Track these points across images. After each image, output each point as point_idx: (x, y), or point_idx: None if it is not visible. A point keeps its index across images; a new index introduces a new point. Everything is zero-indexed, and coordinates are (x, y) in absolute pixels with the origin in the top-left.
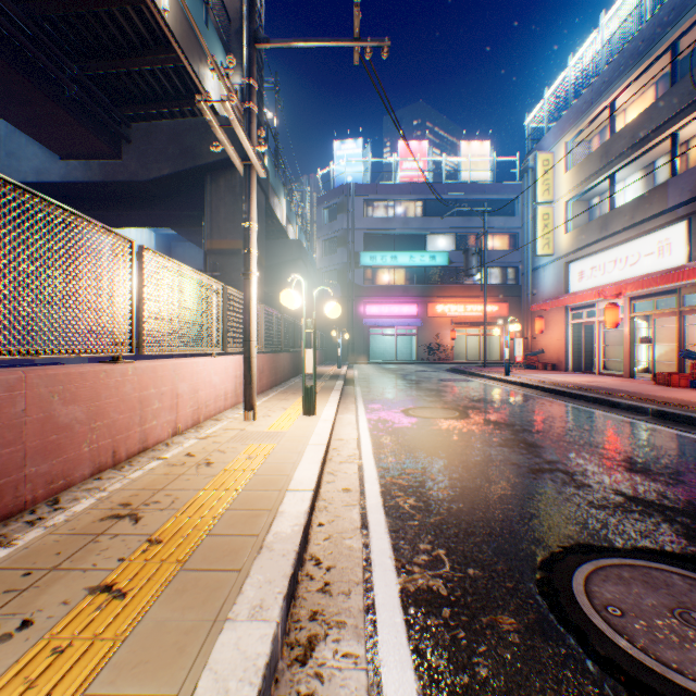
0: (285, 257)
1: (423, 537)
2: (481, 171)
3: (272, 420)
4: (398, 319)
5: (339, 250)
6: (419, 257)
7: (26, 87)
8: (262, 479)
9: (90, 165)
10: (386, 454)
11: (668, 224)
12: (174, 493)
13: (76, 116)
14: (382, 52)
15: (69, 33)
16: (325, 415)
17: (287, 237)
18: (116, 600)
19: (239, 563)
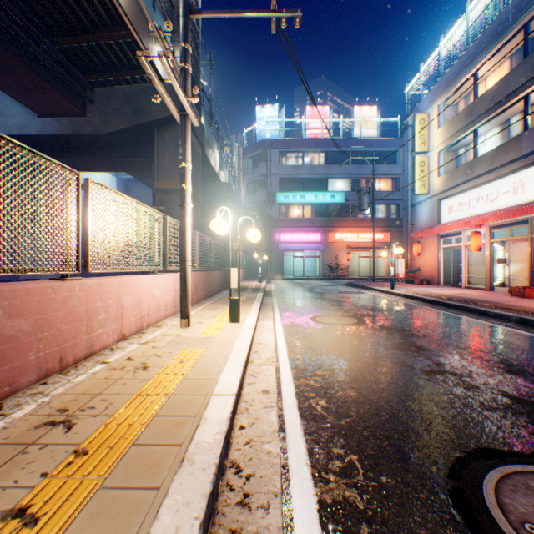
0: (218, 196)
1: (336, 441)
2: (370, 129)
3: (204, 326)
4: (306, 244)
5: (260, 191)
6: (322, 196)
7: (7, 56)
8: (190, 383)
9: (62, 122)
10: (299, 356)
11: (521, 168)
12: (109, 398)
13: (49, 81)
14: (295, 22)
15: (42, 13)
16: (248, 323)
17: (219, 180)
18: (25, 529)
19: (159, 480)
